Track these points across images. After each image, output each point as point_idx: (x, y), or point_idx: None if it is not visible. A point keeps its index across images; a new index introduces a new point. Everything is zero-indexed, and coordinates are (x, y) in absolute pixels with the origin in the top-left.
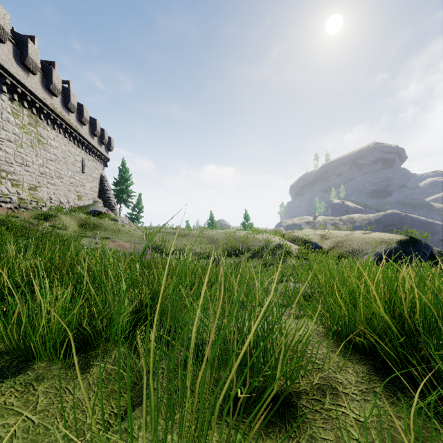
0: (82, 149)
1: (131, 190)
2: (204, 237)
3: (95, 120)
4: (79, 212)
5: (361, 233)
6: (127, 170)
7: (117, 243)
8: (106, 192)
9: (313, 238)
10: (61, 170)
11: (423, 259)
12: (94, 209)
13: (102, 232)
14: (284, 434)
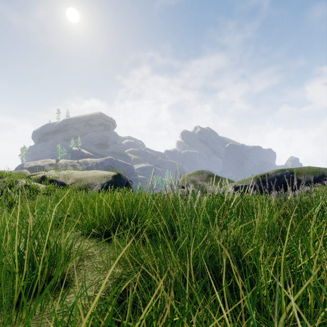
0: None
1: None
2: None
3: None
4: None
5: (93, 172)
6: None
7: None
8: None
9: (58, 177)
10: None
11: (124, 185)
12: None
13: None
14: (65, 288)
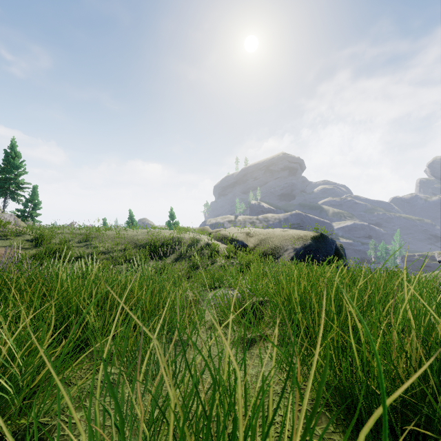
0: None
1: (21, 179)
2: (122, 238)
3: None
4: None
5: (281, 231)
6: (15, 154)
7: None
8: None
9: (239, 236)
10: None
11: (331, 253)
12: None
13: None
14: None
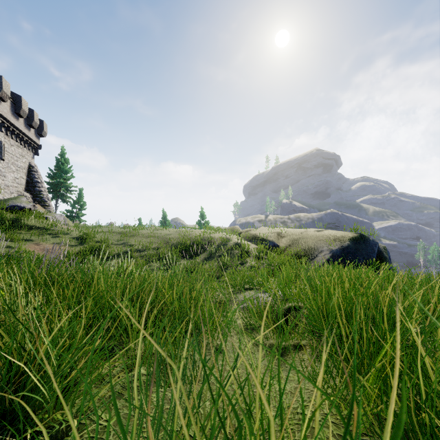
0: (0, 130)
1: (70, 183)
2: (155, 237)
3: (19, 97)
4: None
5: (315, 231)
6: (65, 161)
7: (41, 247)
8: (37, 184)
9: (270, 236)
10: None
11: (373, 256)
12: (14, 204)
13: (23, 232)
14: None
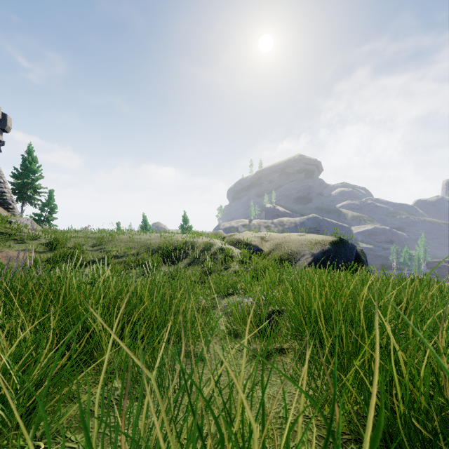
0: None
1: (38, 184)
2: (135, 242)
3: None
4: None
5: (297, 235)
6: (32, 159)
7: (3, 254)
8: None
9: (253, 241)
10: None
11: (351, 259)
12: None
13: None
14: None
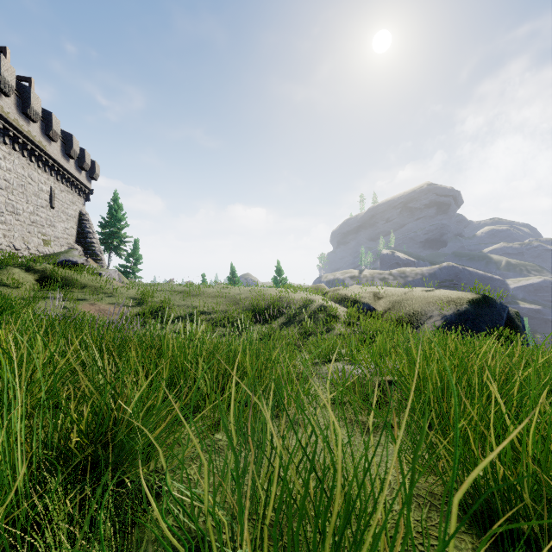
0: (50, 174)
1: (124, 233)
2: (223, 297)
3: (70, 135)
4: (44, 263)
5: (422, 291)
6: (118, 207)
7: (96, 307)
8: (88, 235)
9: (364, 297)
10: (17, 203)
11: (500, 323)
12: (66, 258)
13: (77, 291)
14: None
